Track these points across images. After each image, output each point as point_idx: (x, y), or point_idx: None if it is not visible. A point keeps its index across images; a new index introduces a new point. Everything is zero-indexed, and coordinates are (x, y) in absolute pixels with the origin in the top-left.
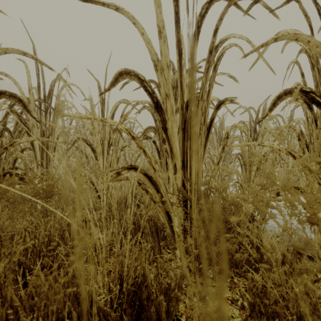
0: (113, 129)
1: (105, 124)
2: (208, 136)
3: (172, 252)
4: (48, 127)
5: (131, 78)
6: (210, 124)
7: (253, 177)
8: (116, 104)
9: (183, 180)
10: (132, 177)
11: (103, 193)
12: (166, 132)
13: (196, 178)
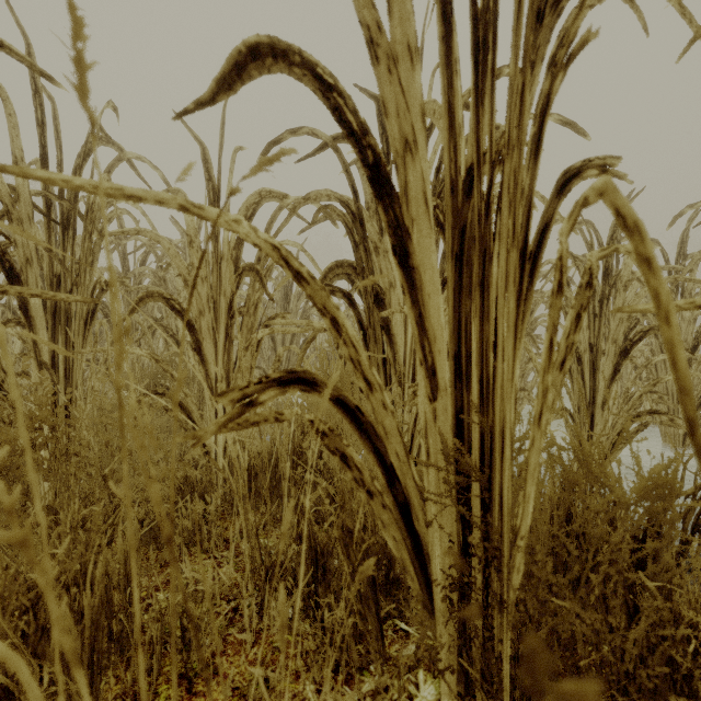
0: (241, 269)
1: (220, 257)
2: (532, 278)
3: (420, 642)
4: (70, 265)
5: (292, 76)
6: (540, 241)
7: (601, 395)
8: (249, 201)
9: (457, 420)
10: (294, 414)
11: (216, 440)
12: (404, 263)
13: (534, 424)
